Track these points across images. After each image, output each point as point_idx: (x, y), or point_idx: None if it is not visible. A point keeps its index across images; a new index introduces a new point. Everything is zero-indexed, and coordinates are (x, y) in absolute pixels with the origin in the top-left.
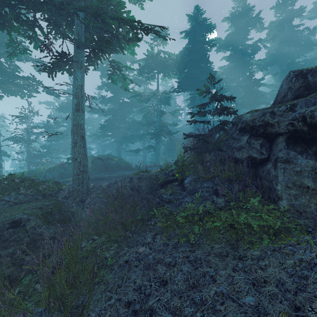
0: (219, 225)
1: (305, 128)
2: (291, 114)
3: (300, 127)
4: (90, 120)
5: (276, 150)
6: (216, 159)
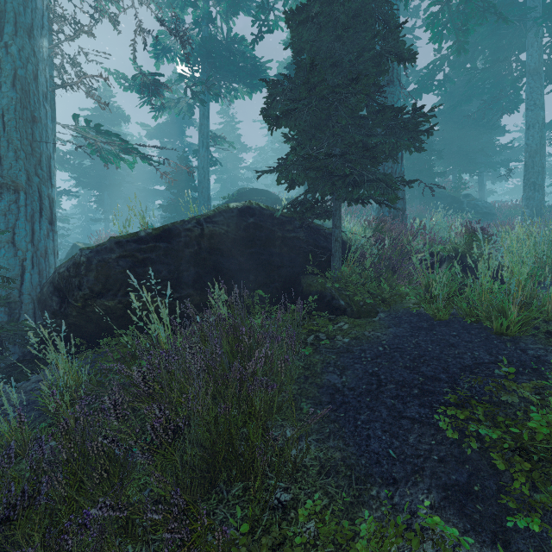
0: None
1: None
2: None
3: None
4: None
5: None
6: None
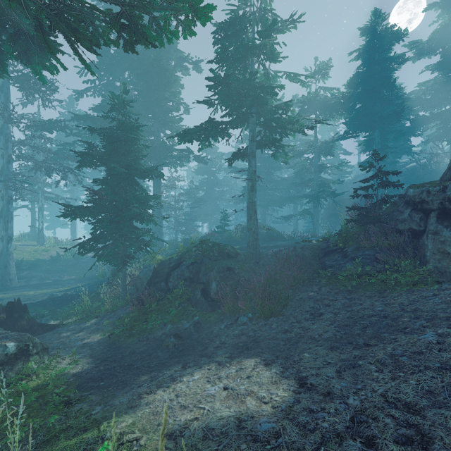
0: (373, 281)
1: (450, 207)
2: (441, 195)
3: (447, 206)
4: (227, 180)
5: (429, 224)
6: (380, 230)
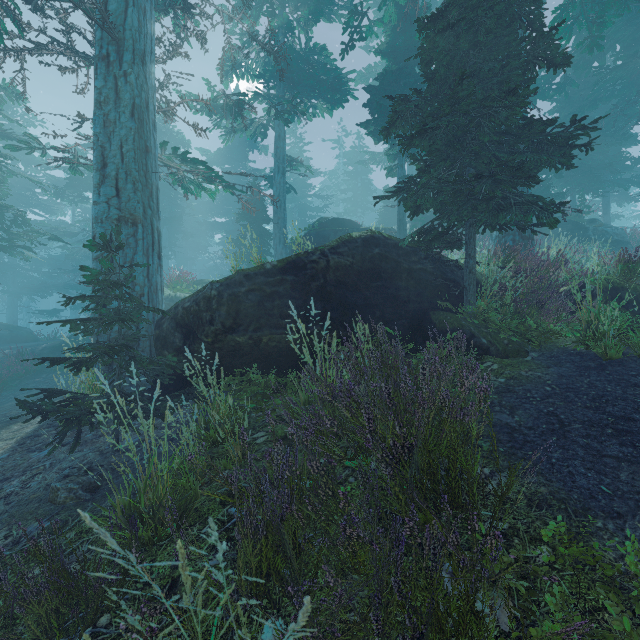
0: None
1: None
2: None
3: None
4: None
5: None
6: None
